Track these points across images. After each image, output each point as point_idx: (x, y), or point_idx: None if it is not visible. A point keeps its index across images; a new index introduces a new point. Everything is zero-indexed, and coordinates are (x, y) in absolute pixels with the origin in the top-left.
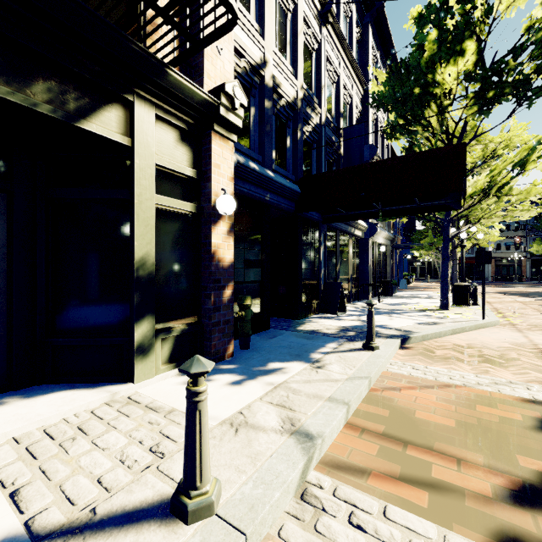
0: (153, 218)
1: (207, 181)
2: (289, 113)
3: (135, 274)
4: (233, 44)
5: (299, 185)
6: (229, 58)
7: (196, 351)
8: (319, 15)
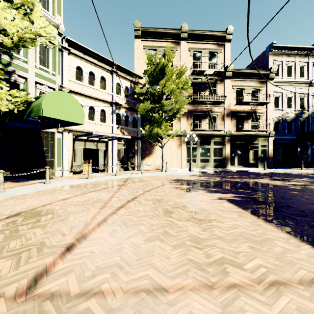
0: (260, 150)
1: (268, 144)
2: (292, 120)
3: (258, 157)
4: (272, 123)
5: (295, 136)
6: (272, 125)
7: (266, 167)
8: (307, 86)
